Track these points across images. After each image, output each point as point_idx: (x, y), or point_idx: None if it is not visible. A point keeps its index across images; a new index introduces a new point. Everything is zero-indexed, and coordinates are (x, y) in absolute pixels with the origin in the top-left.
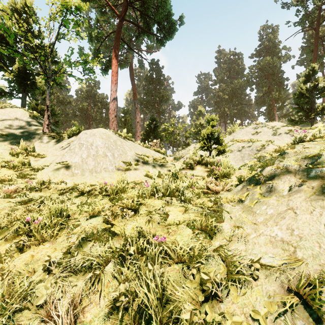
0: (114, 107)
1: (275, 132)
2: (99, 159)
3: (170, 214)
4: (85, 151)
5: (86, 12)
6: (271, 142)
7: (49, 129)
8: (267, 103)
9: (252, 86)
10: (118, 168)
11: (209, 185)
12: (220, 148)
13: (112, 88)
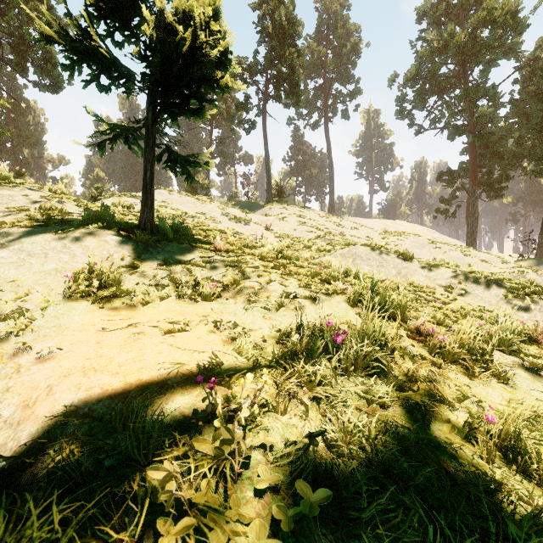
0: None
1: None
2: None
3: None
4: None
5: None
6: None
7: None
8: None
9: None
10: None
11: None
12: None
13: None
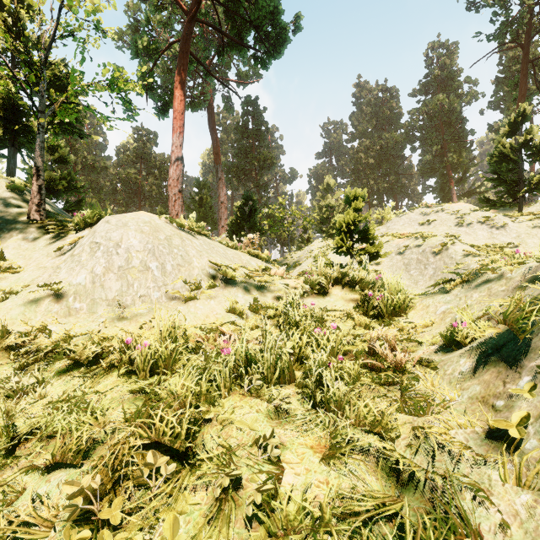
0: (177, 175)
1: (461, 221)
2: (131, 277)
3: (286, 461)
4: (102, 259)
5: (133, 13)
6: (455, 238)
7: (41, 214)
8: (440, 173)
9: (413, 143)
10: (172, 296)
11: (377, 349)
12: (371, 250)
13: (175, 141)
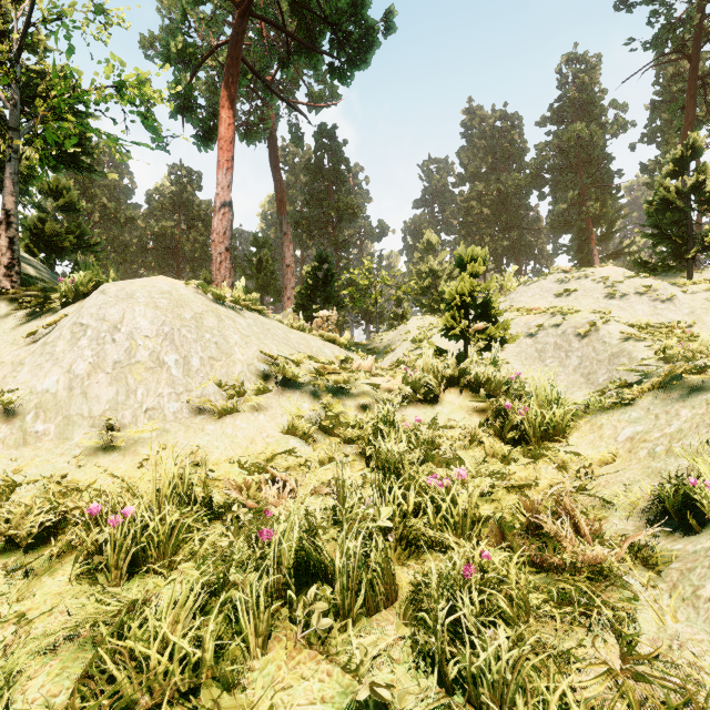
0: (223, 228)
1: (612, 291)
2: (133, 378)
3: None
4: (88, 350)
5: (168, 11)
6: (605, 314)
7: (14, 280)
8: (577, 227)
9: (542, 187)
10: (198, 407)
11: (547, 527)
12: (494, 332)
13: (221, 180)
